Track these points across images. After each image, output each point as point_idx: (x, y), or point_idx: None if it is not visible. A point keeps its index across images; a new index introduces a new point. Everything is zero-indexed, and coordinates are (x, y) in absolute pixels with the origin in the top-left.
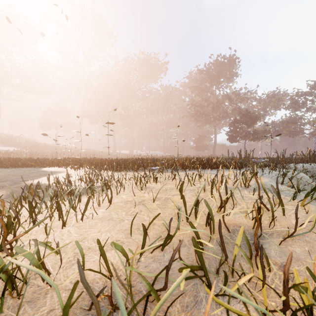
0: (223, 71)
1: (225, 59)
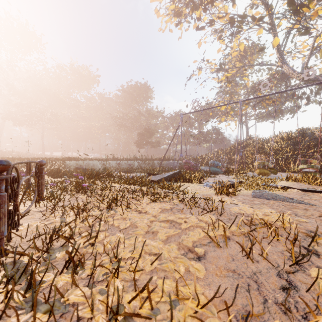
0: (140, 94)
1: (141, 85)
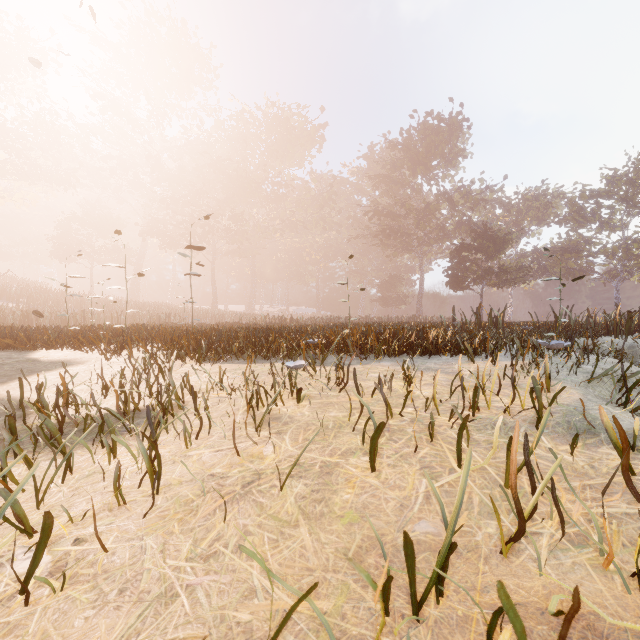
0: (437, 145)
1: (441, 121)
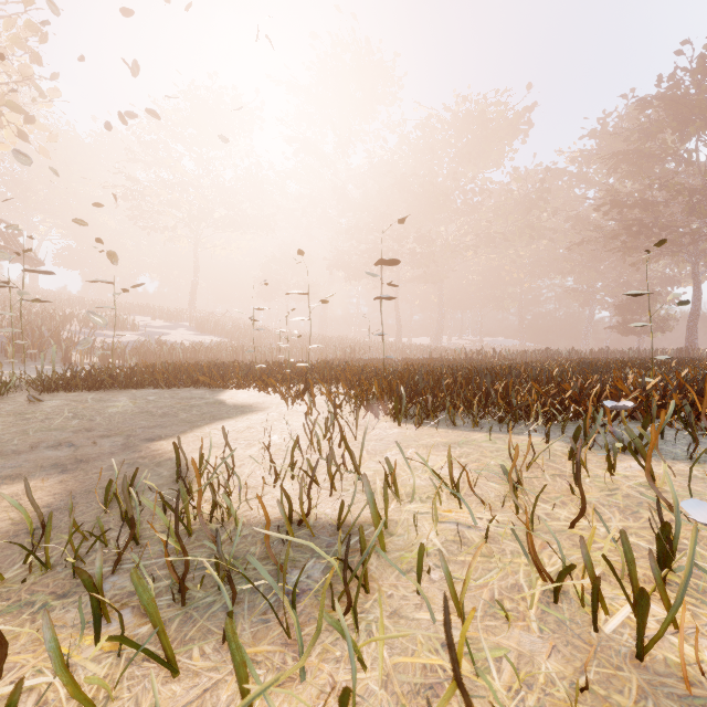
0: None
1: None
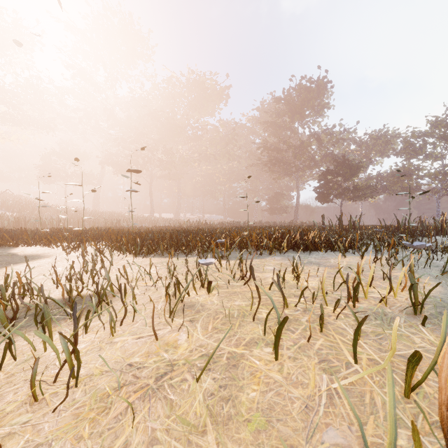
0: (309, 100)
1: (312, 83)
